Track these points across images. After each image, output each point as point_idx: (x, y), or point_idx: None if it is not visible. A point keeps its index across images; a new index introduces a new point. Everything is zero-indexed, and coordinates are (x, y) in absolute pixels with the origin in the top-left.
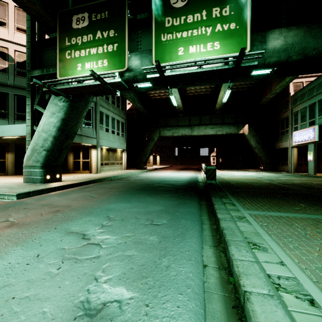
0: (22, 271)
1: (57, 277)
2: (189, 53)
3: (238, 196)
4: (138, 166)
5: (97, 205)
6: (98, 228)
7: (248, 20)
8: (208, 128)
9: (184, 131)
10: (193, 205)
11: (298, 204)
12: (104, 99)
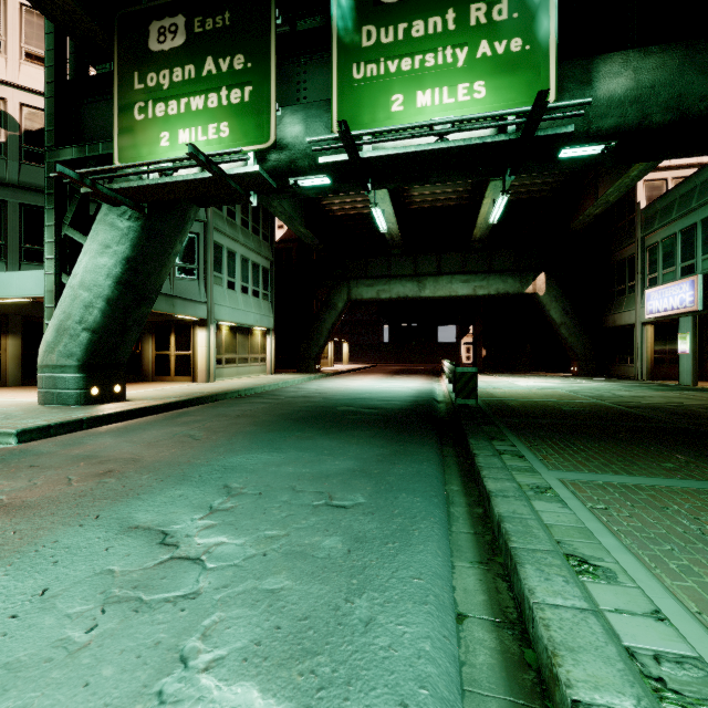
0: None
1: (84, 655)
2: (417, 108)
3: (530, 435)
4: (300, 366)
5: (202, 458)
6: (200, 517)
7: (552, 32)
8: (456, 282)
9: (403, 288)
10: (426, 457)
11: (670, 454)
12: (224, 216)
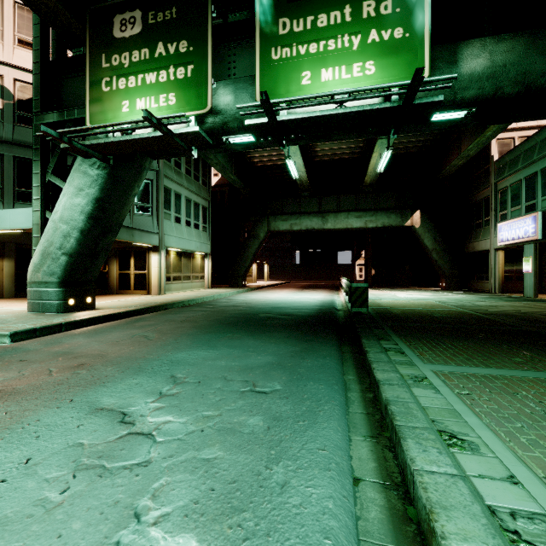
0: None
1: (58, 512)
2: (322, 82)
3: (409, 336)
4: (231, 283)
5: (154, 354)
6: (152, 400)
7: (426, 23)
8: (351, 217)
9: (310, 222)
10: (329, 353)
11: (518, 351)
12: (172, 166)
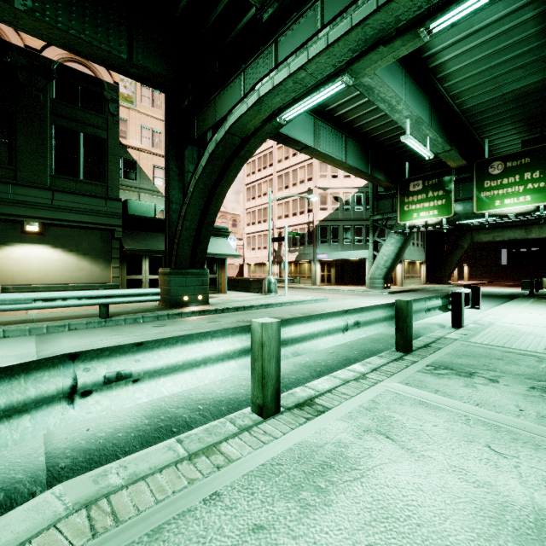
0: None
1: None
2: (504, 204)
3: (543, 298)
4: (438, 281)
5: None
6: None
7: None
8: None
9: (513, 234)
10: (504, 300)
11: None
12: None
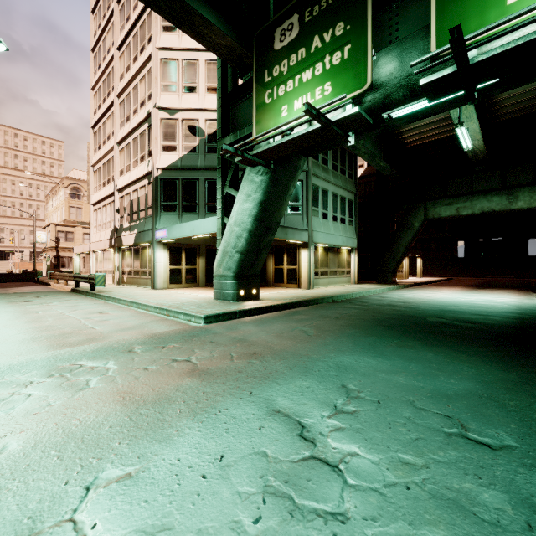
0: (194, 494)
1: None
2: None
3: None
4: (378, 278)
5: (317, 353)
6: (328, 415)
7: None
8: None
9: (488, 203)
10: None
11: None
12: (320, 164)
